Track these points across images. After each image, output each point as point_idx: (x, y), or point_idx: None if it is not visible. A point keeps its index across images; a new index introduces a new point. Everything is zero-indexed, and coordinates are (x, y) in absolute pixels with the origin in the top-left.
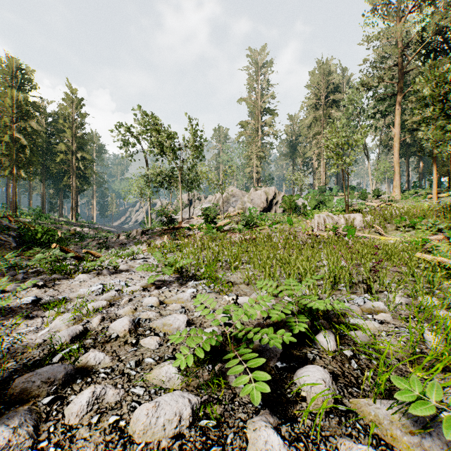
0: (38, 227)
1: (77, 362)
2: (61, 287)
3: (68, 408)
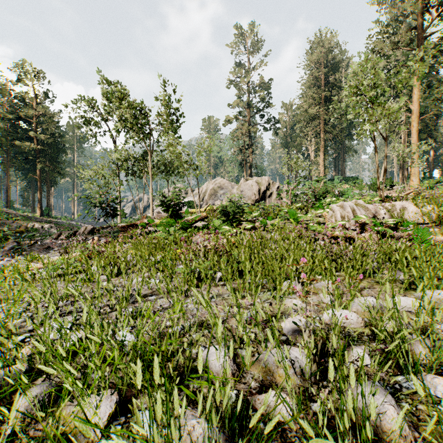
0: None
1: None
2: None
3: None
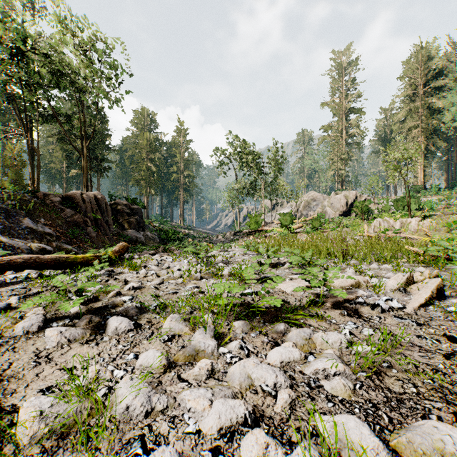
0: (169, 230)
1: (231, 261)
2: (209, 254)
3: (232, 265)
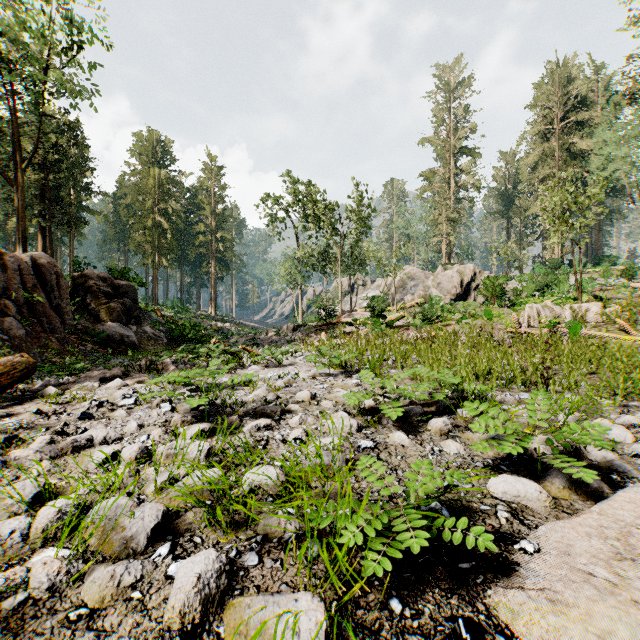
0: (186, 322)
1: (286, 405)
2: (241, 374)
3: (289, 422)
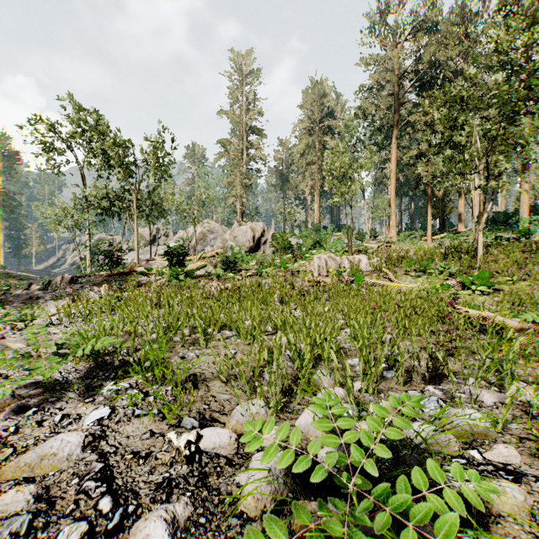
0: None
1: None
2: None
3: None
